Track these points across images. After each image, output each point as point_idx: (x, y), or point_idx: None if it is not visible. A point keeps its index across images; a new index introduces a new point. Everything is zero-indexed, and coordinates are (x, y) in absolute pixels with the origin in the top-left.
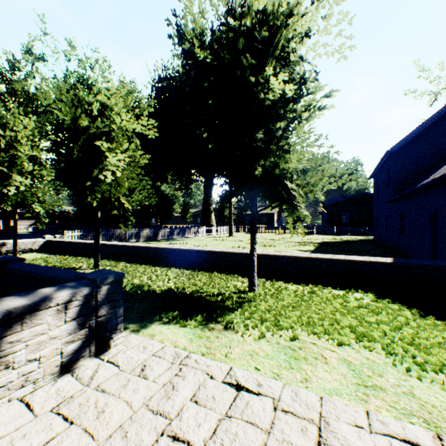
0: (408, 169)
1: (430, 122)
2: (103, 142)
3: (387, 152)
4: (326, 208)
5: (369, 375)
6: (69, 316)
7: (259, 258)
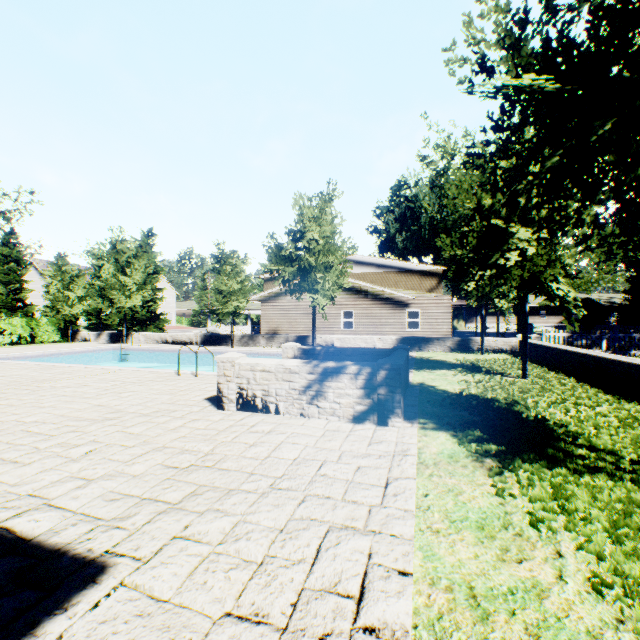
0: None
1: None
2: (492, 220)
3: None
4: None
5: (513, 613)
6: (358, 385)
7: None
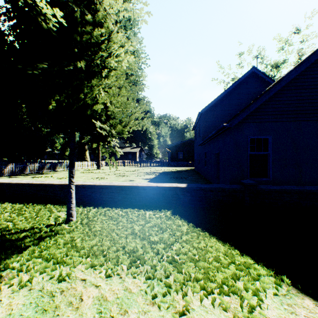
0: (210, 125)
1: (221, 97)
2: None
3: (199, 113)
4: (170, 149)
5: (113, 316)
6: None
7: (93, 188)
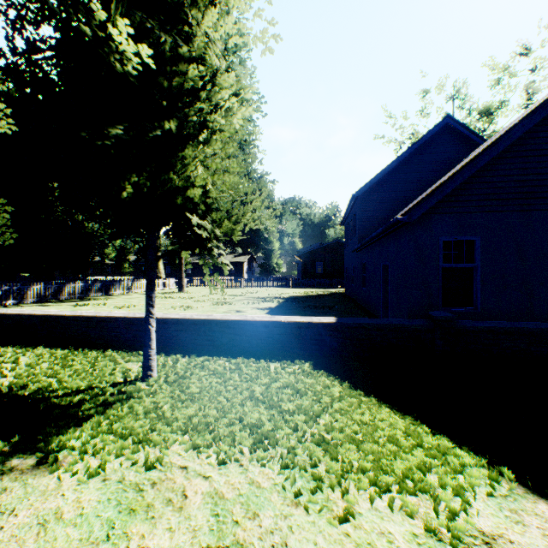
0: (372, 216)
1: (391, 168)
2: None
3: (353, 196)
4: (301, 257)
5: (237, 521)
6: None
7: (180, 324)
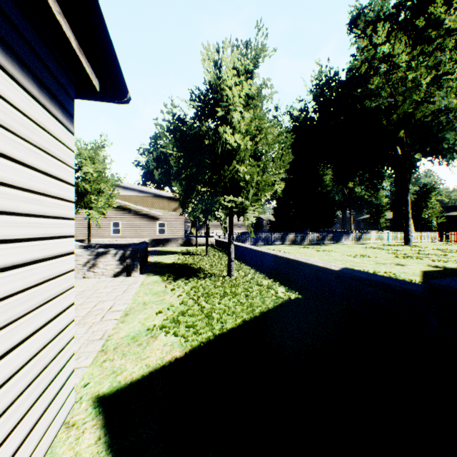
0: None
1: None
2: None
3: None
4: None
5: (154, 303)
6: (117, 259)
7: (273, 257)
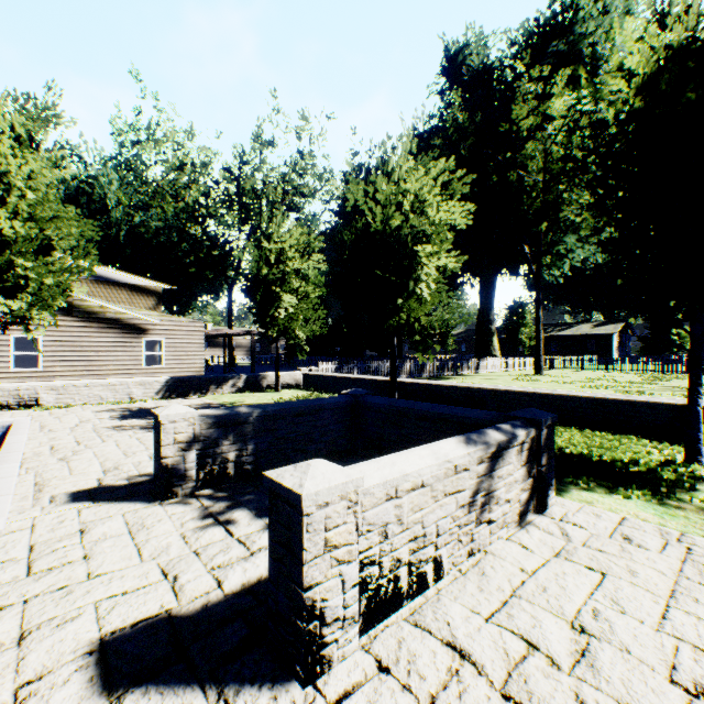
0: None
1: None
2: (427, 246)
3: None
4: None
5: None
6: (522, 460)
7: (676, 411)
